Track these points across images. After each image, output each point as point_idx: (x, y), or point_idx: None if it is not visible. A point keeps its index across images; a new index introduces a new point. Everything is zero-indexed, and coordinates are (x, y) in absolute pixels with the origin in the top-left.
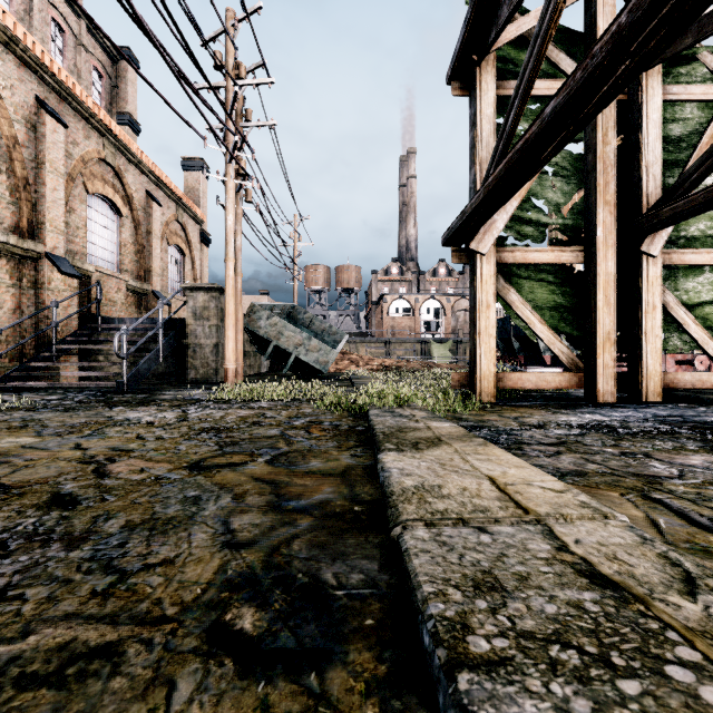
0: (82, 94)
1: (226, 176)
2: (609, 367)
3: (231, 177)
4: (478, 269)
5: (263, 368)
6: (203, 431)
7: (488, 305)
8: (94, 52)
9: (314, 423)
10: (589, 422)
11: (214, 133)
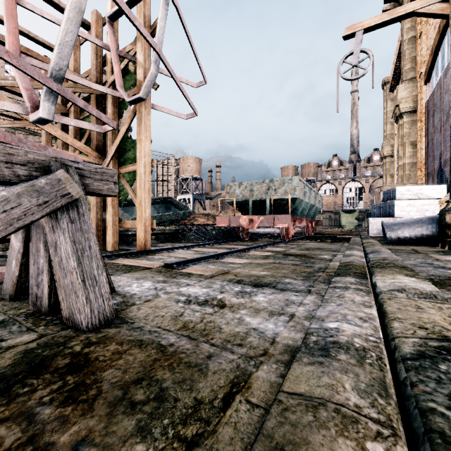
0: None
1: None
2: None
3: None
4: None
5: None
6: None
7: None
8: None
9: None
10: None
11: None
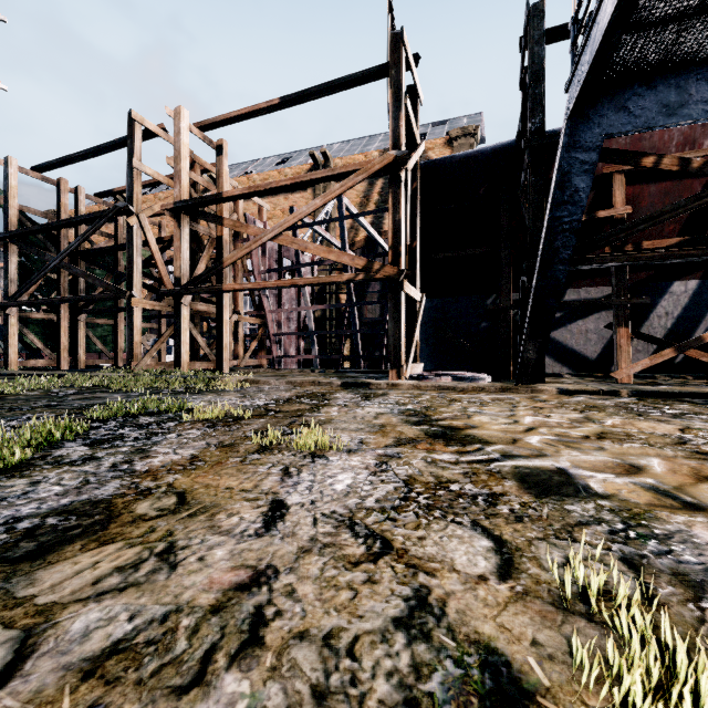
0: None
1: None
2: (67, 357)
3: None
4: (10, 320)
5: None
6: None
7: (15, 334)
8: None
9: None
10: None
11: None
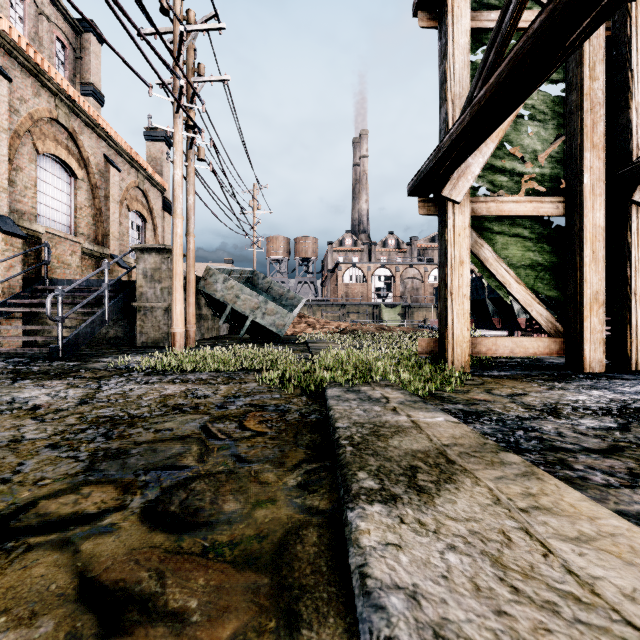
0: (30, 48)
1: (174, 127)
2: (597, 331)
3: (178, 129)
4: (450, 219)
5: (222, 331)
6: (92, 425)
7: (461, 261)
8: (56, 23)
9: (254, 408)
10: (610, 404)
11: (150, 65)
